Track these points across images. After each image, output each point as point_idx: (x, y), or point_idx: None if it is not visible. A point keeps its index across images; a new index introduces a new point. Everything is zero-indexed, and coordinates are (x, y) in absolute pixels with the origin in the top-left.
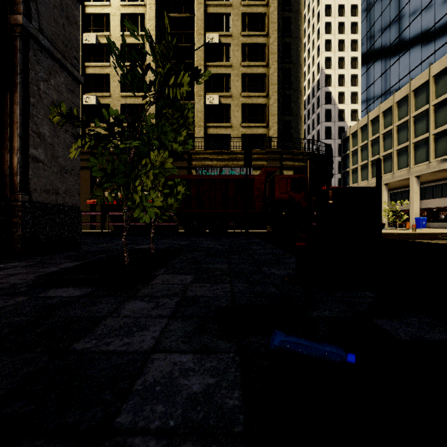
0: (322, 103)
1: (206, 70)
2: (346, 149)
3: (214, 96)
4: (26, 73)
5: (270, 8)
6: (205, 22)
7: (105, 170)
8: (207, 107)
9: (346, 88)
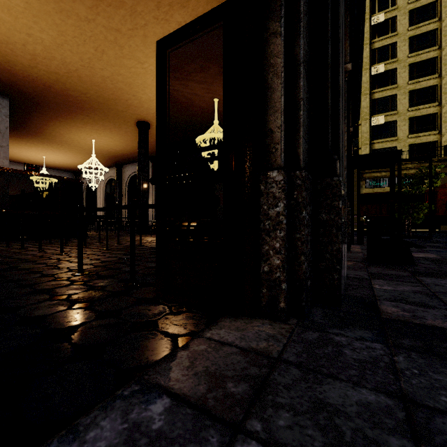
0: None
1: (371, 97)
2: None
3: (380, 117)
4: None
5: (443, 22)
6: (370, 58)
7: None
8: (371, 127)
9: None
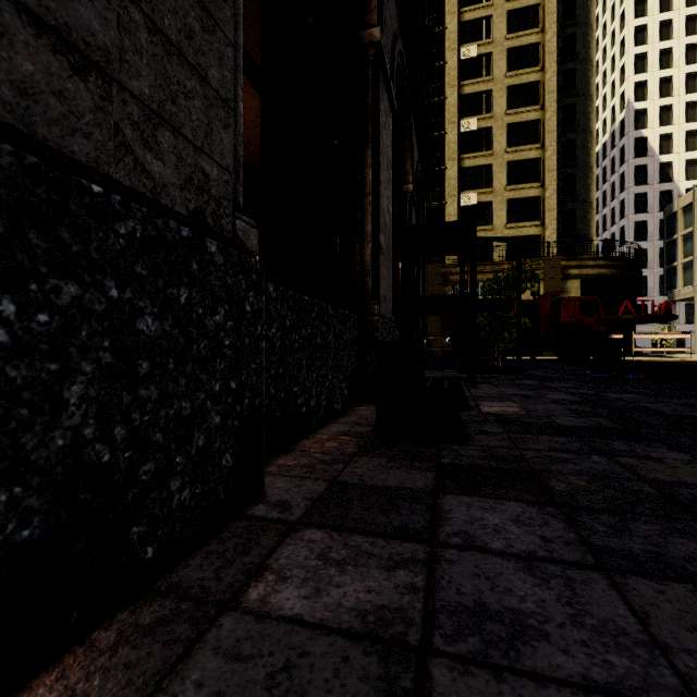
0: (629, 156)
1: (460, 164)
2: (673, 232)
3: (471, 194)
4: (421, 267)
5: (546, 74)
6: (459, 107)
7: None
8: (461, 208)
9: (676, 126)
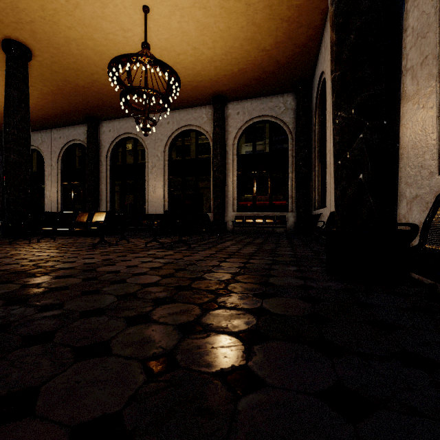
0: None
1: None
2: None
3: None
4: None
5: None
6: None
7: (239, 180)
8: None
9: None
